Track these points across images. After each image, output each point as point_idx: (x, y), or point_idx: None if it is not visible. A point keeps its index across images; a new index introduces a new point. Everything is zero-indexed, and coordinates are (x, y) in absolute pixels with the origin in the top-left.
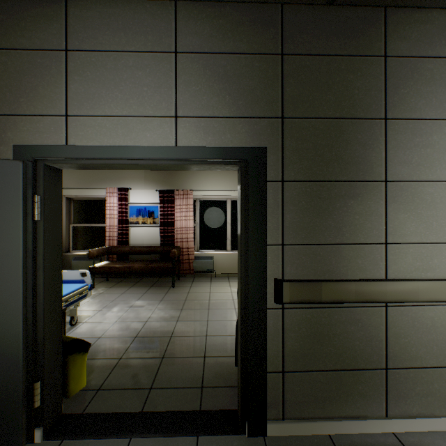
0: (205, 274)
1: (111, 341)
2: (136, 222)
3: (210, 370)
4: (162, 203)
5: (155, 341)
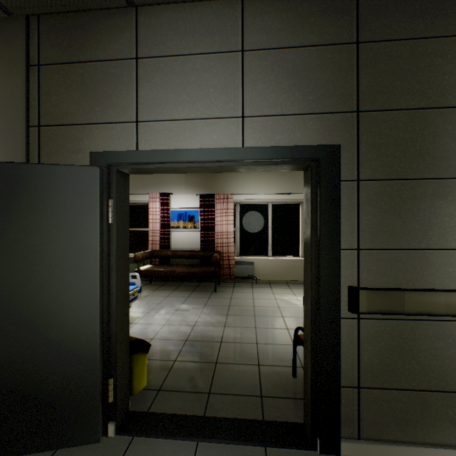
0: (246, 280)
1: (164, 343)
2: (177, 227)
3: (266, 379)
4: (202, 208)
5: (205, 346)
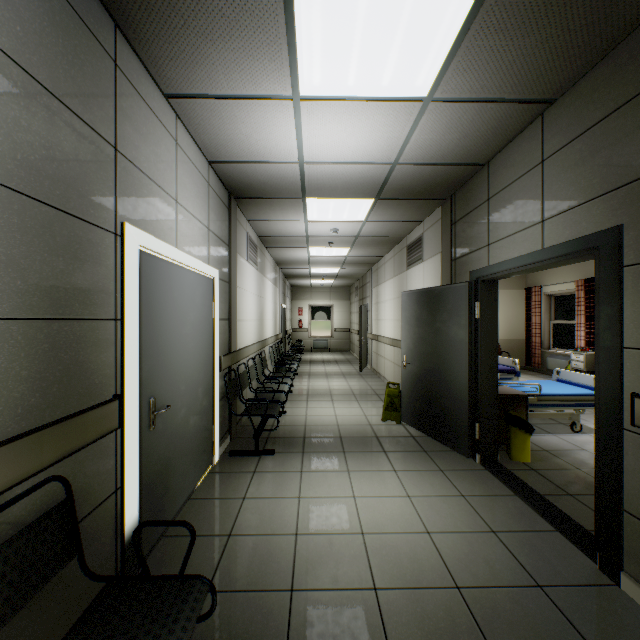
0: None
1: (590, 457)
2: None
3: None
4: None
5: None
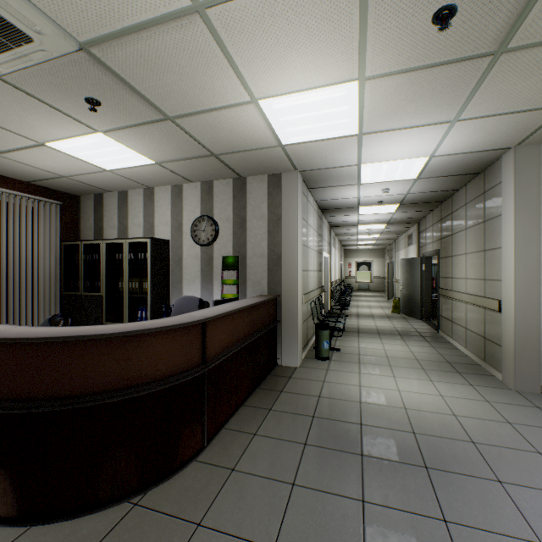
0: None
1: None
2: None
3: None
4: None
5: None
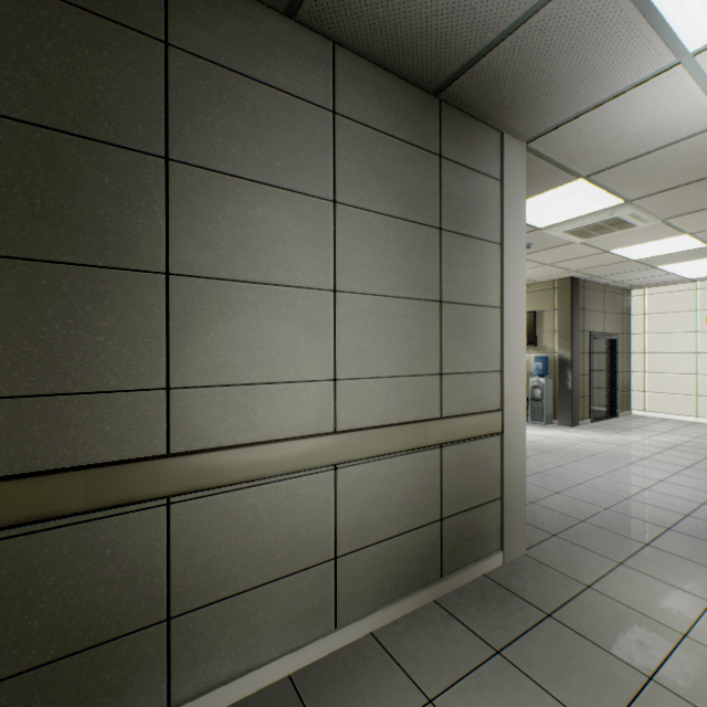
0: None
1: None
2: None
3: None
4: None
5: None
